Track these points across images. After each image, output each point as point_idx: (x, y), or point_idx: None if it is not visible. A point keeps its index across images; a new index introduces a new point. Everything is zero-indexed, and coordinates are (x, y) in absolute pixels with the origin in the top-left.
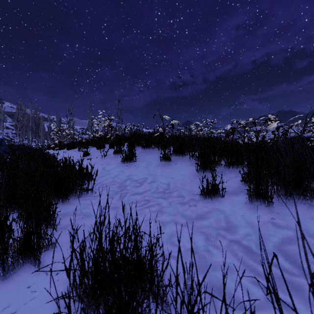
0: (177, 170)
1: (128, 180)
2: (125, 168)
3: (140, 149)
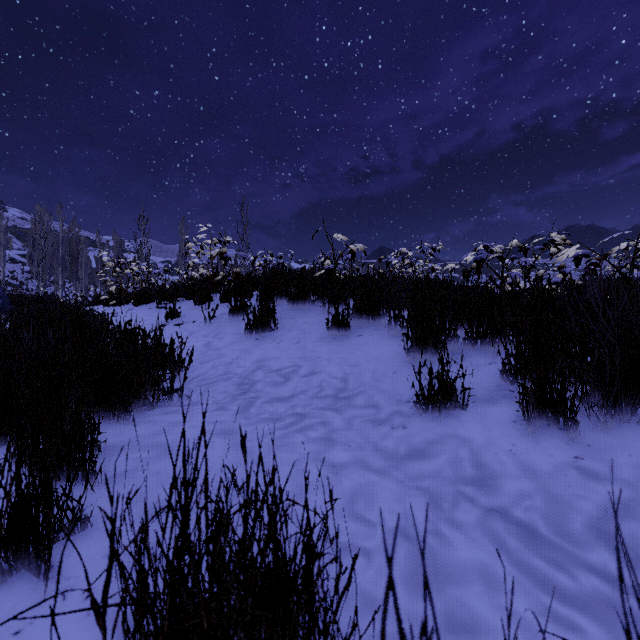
0: (363, 349)
1: (259, 369)
2: (254, 344)
3: (285, 305)
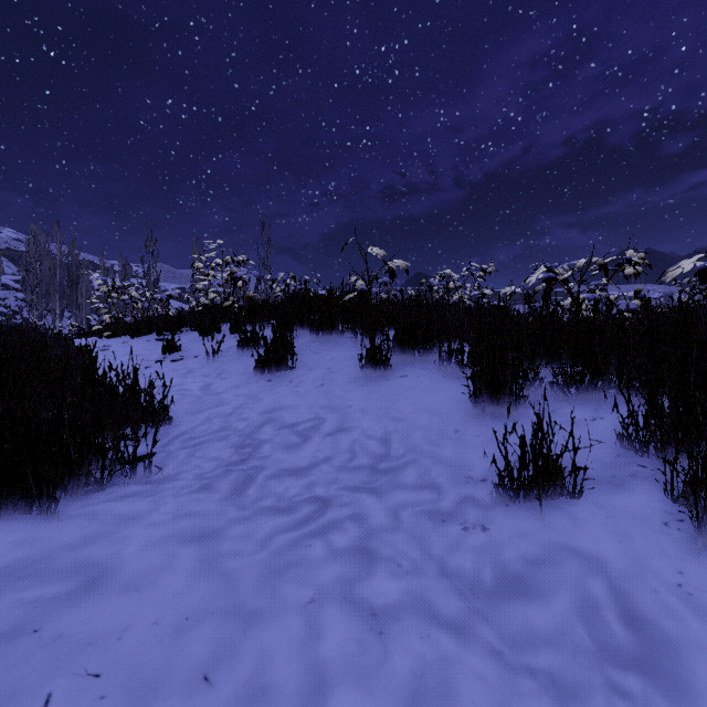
0: (409, 395)
1: (267, 424)
2: (264, 387)
3: (307, 336)
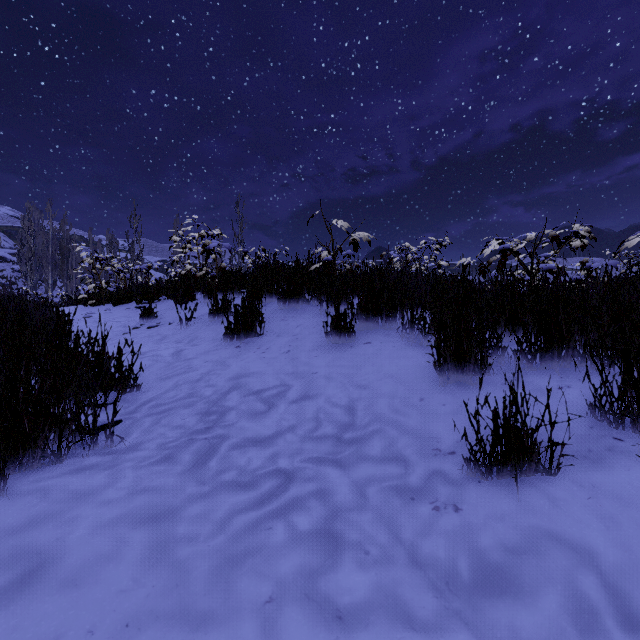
0: (373, 361)
1: (234, 390)
2: (233, 353)
3: (275, 304)
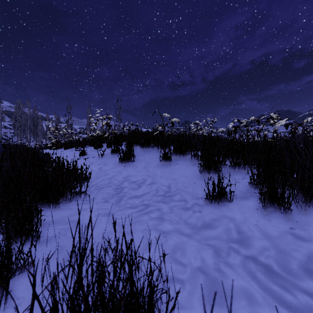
0: (178, 171)
1: (125, 181)
2: (123, 168)
3: (139, 149)
